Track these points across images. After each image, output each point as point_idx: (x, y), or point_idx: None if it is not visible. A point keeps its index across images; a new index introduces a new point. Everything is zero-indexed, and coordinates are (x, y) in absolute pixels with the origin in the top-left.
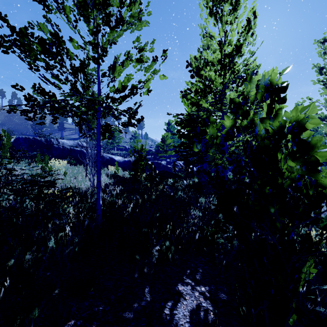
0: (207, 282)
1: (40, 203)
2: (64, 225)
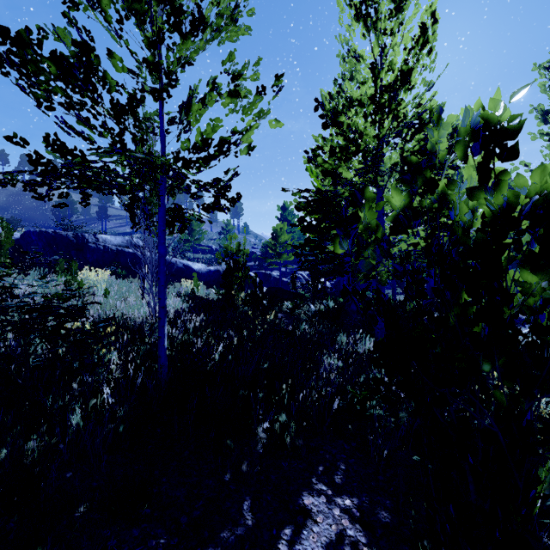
0: (354, 490)
1: (58, 345)
2: (101, 383)
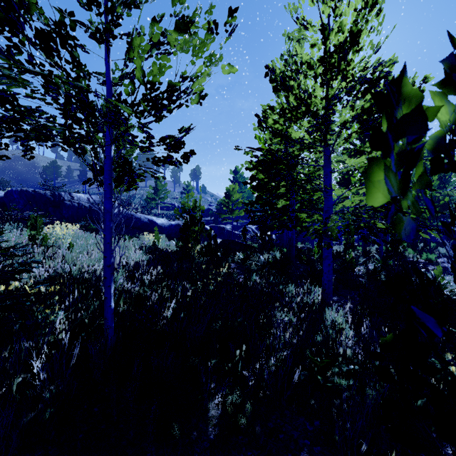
0: None
1: None
2: (41, 349)
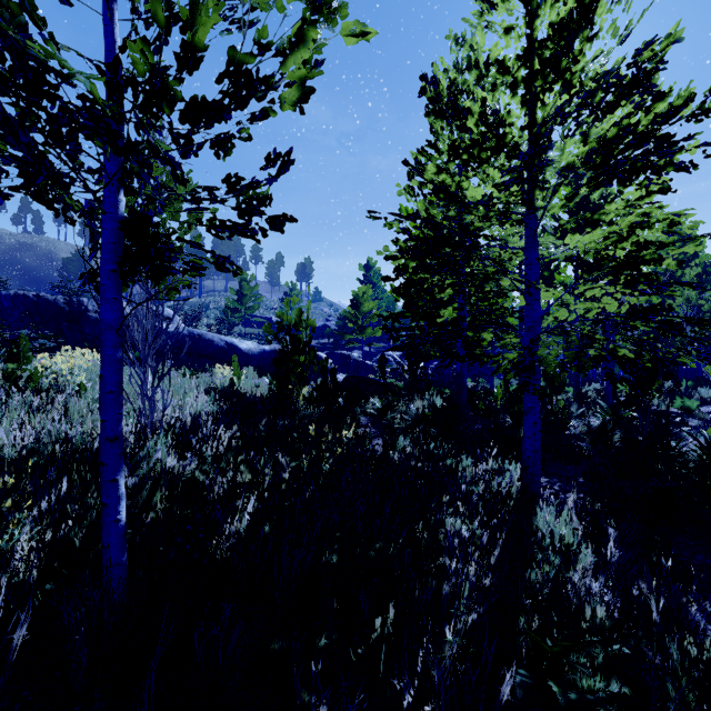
0: None
1: None
2: None
